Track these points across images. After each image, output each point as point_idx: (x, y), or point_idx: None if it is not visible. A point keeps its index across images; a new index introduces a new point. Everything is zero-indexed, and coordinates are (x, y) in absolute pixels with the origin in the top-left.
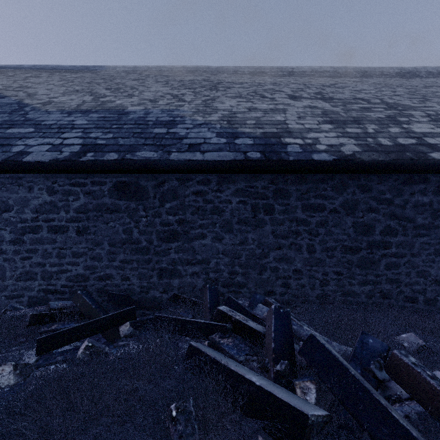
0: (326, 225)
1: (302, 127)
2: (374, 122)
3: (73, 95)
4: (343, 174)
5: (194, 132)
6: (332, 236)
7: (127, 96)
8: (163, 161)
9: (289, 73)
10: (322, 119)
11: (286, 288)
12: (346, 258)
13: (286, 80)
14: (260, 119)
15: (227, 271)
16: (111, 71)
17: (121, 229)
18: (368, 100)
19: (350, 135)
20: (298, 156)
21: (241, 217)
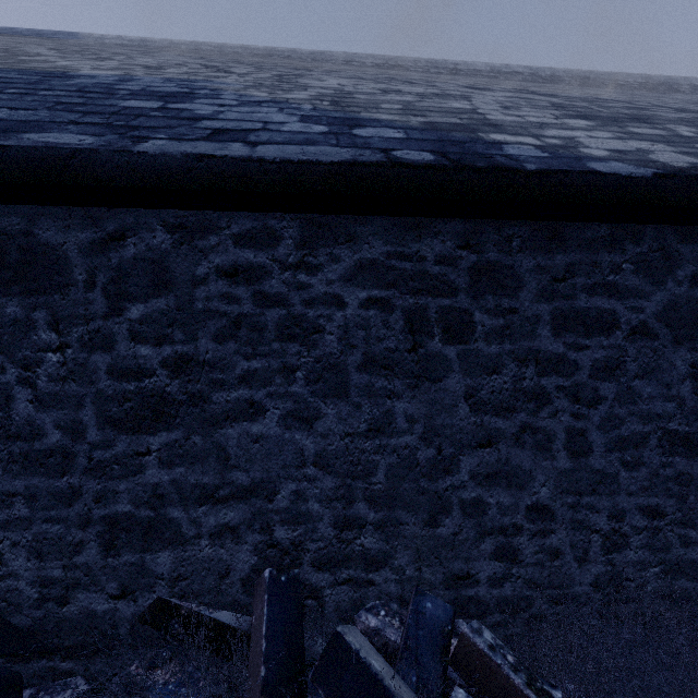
0: (621, 372)
1: (521, 120)
2: (679, 122)
3: None
4: (663, 227)
5: (238, 111)
6: (636, 404)
7: (93, 58)
8: (107, 157)
9: (449, 71)
10: (560, 112)
11: (507, 562)
12: (673, 469)
13: (447, 76)
14: (413, 104)
15: (329, 520)
16: (90, 42)
17: None
18: (626, 101)
19: (647, 136)
20: (546, 163)
21: (374, 350)
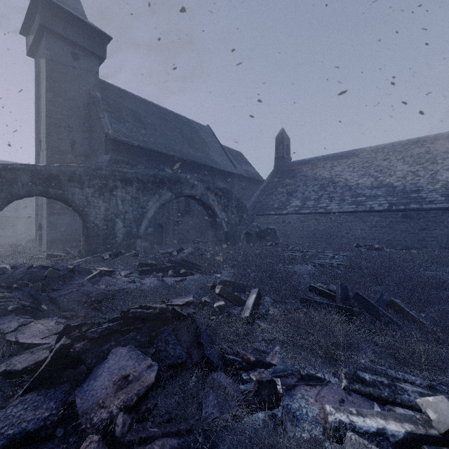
0: None
1: None
2: None
3: (364, 178)
4: None
5: (429, 195)
6: None
7: (389, 176)
8: (420, 208)
9: None
10: None
11: None
12: None
13: None
14: None
15: (445, 240)
16: (365, 153)
17: (404, 227)
18: None
19: None
20: None
21: None
